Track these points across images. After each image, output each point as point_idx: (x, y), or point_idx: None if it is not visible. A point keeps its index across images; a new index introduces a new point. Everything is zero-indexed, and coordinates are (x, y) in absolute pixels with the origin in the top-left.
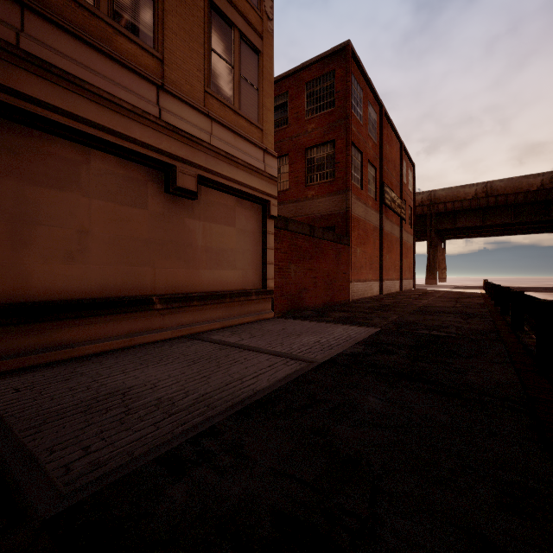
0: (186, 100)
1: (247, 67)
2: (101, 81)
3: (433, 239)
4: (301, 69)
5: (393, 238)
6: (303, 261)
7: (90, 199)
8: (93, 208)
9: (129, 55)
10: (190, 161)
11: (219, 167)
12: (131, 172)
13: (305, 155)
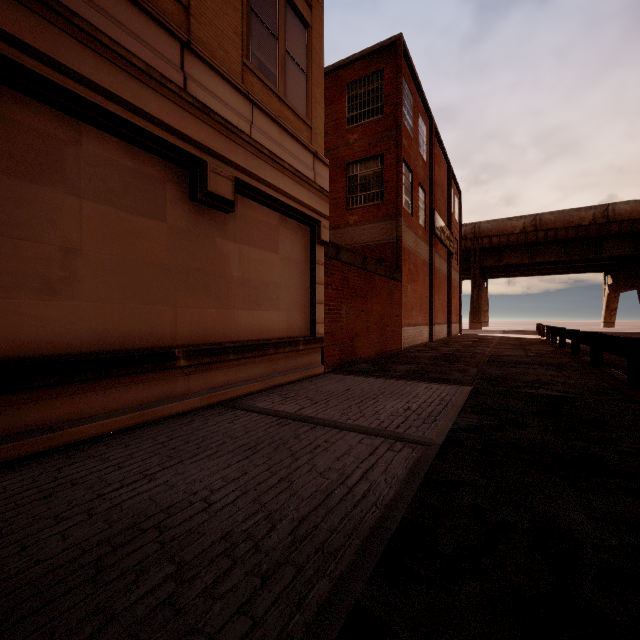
0: (219, 71)
1: (294, 42)
2: (99, 18)
3: (477, 278)
4: (342, 67)
5: (441, 276)
6: (355, 300)
7: (80, 199)
8: (86, 215)
9: None
10: (225, 157)
11: (262, 170)
12: (143, 165)
13: (346, 171)
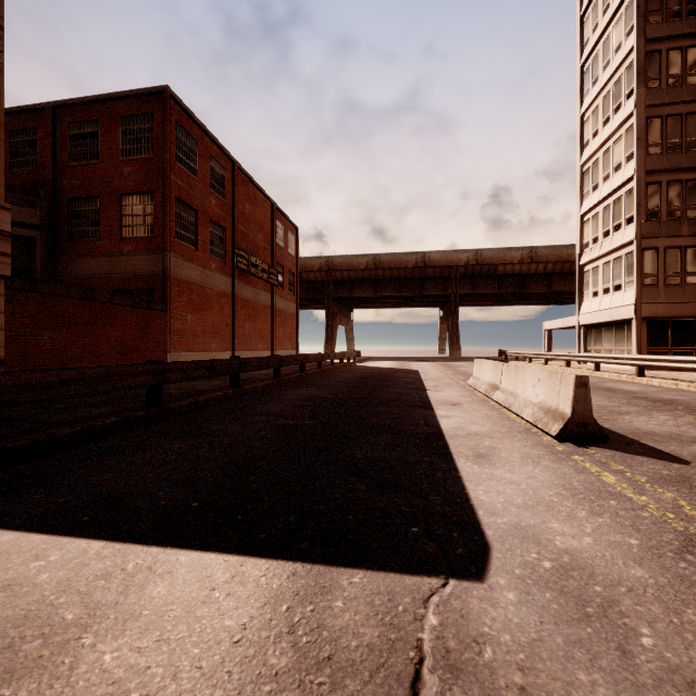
0: None
1: None
2: None
3: (331, 308)
4: (116, 99)
5: (259, 306)
6: (70, 327)
7: None
8: None
9: None
10: None
11: None
12: None
13: (120, 201)
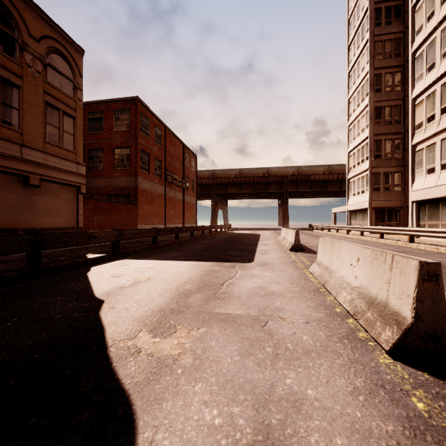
0: (34, 148)
1: (67, 126)
2: None
3: (214, 200)
4: (112, 101)
5: (177, 200)
6: (103, 214)
7: None
8: None
9: (8, 135)
10: (36, 173)
11: (52, 173)
12: (8, 179)
13: (114, 151)
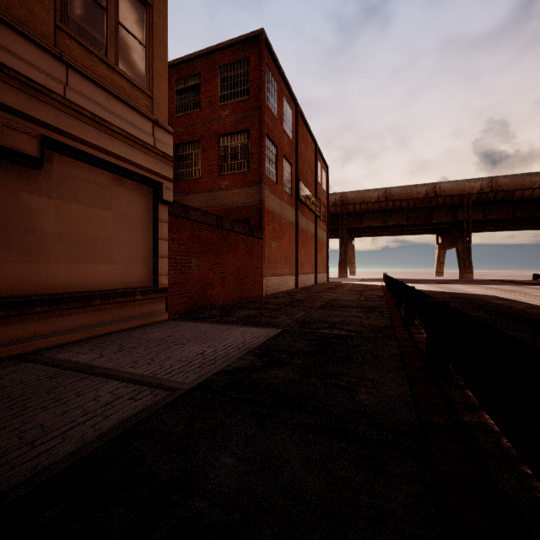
0: (17, 28)
1: (129, 16)
2: None
3: (344, 237)
4: (215, 51)
5: (308, 234)
6: (208, 254)
7: None
8: None
9: None
10: (26, 113)
11: (81, 130)
12: None
13: (219, 142)
